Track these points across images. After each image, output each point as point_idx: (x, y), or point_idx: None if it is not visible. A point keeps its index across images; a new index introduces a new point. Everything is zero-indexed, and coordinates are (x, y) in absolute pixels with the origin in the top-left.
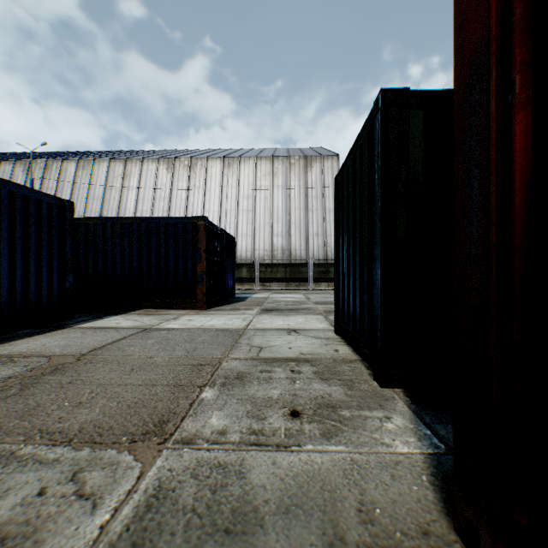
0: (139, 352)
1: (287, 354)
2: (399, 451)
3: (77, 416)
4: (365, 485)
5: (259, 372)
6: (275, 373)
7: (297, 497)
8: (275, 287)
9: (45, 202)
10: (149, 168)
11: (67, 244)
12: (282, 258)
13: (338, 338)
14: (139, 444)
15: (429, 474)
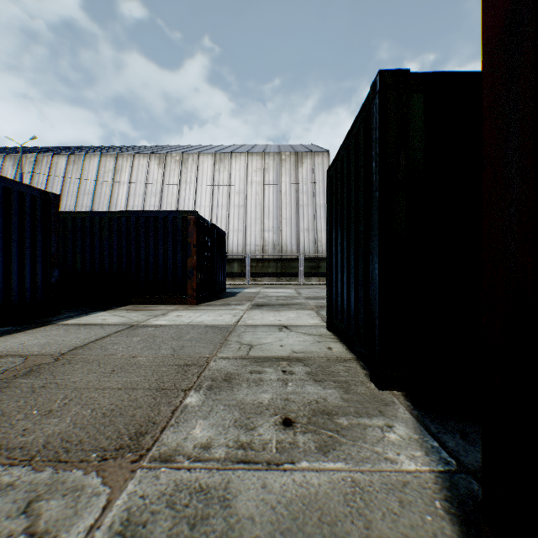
0: (122, 351)
1: (278, 353)
2: (405, 469)
3: (44, 427)
4: (370, 514)
5: (249, 373)
6: (265, 374)
7: (291, 532)
8: (266, 282)
9: (28, 194)
10: (140, 163)
11: (51, 238)
12: (273, 253)
13: (331, 335)
14: (110, 463)
15: (443, 499)
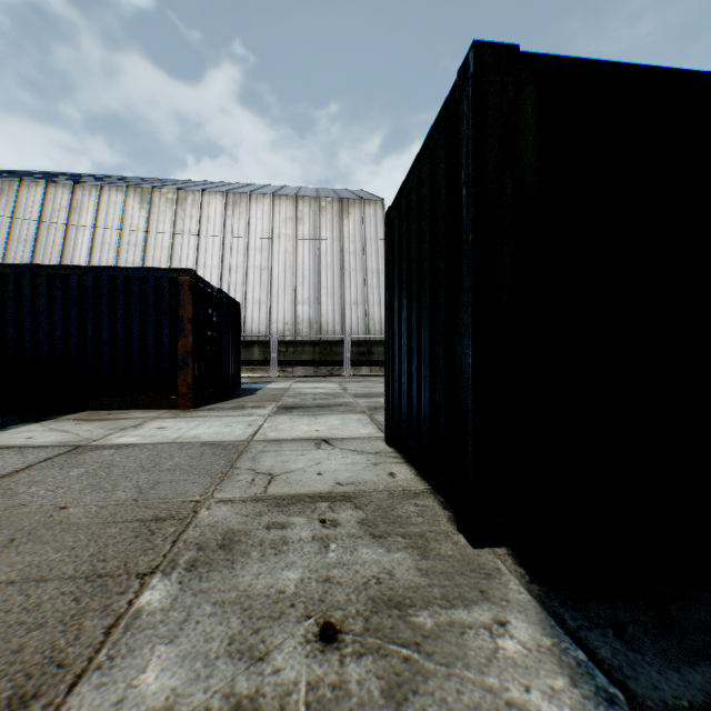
0: (44, 497)
1: (314, 487)
2: None
3: None
4: None
5: (265, 529)
6: (292, 529)
7: None
8: (299, 373)
9: None
10: (112, 200)
11: None
12: (309, 333)
13: (392, 452)
14: None
15: None
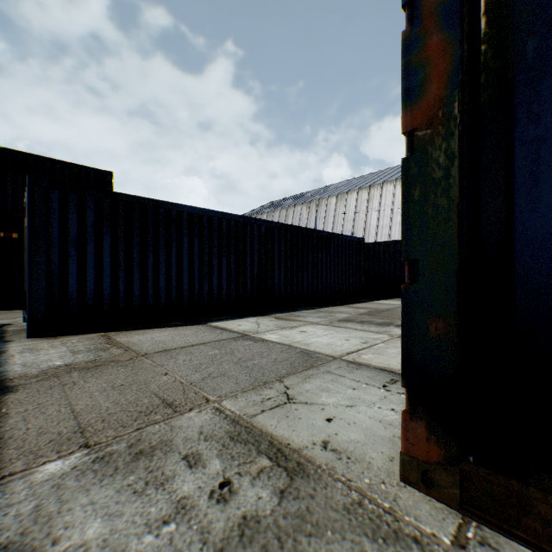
0: None
1: None
2: None
3: None
4: None
5: None
6: None
7: None
8: None
9: (354, 241)
10: (387, 189)
11: (361, 260)
12: None
13: None
14: None
15: None
